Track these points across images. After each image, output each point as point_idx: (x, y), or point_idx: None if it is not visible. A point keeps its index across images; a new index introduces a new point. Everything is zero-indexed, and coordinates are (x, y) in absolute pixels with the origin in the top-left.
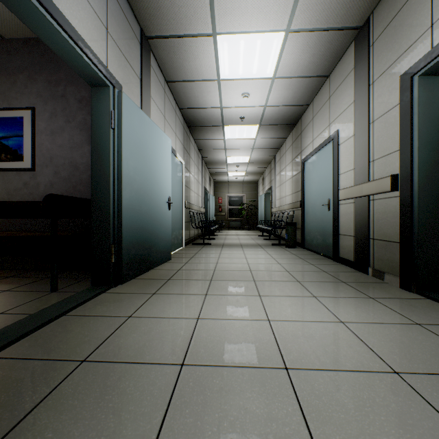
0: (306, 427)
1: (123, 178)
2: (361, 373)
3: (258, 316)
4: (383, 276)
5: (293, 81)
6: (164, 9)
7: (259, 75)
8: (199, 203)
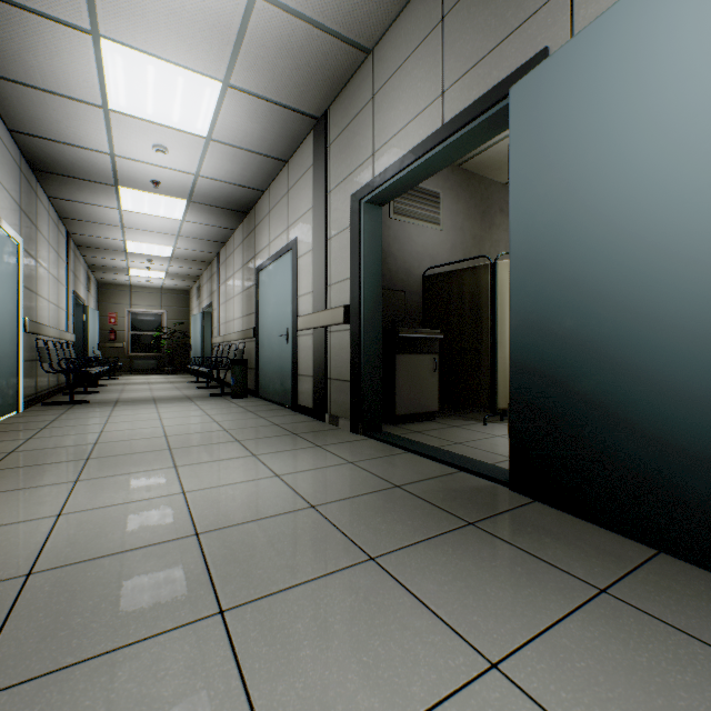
0: (208, 574)
1: None
2: (281, 515)
3: (170, 491)
4: (338, 422)
5: (240, 153)
6: None
7: (185, 127)
8: (63, 323)
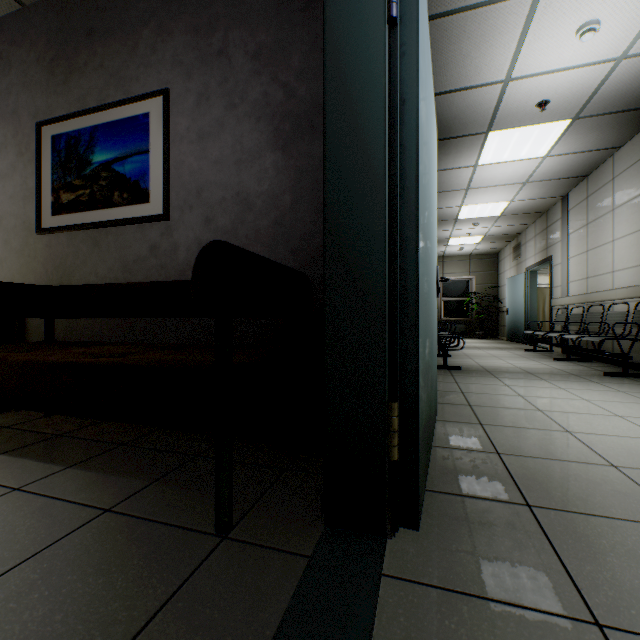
0: None
1: (418, 184)
2: None
3: None
4: None
5: None
6: None
7: None
8: None
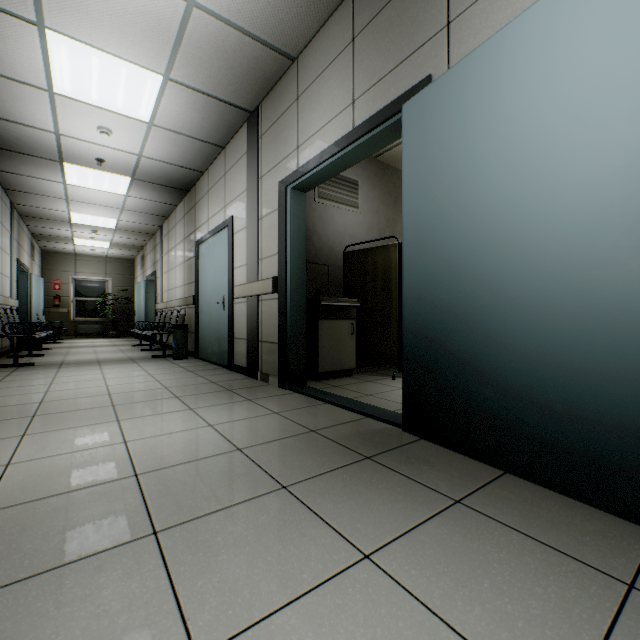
0: (144, 505)
1: None
2: (211, 457)
3: (112, 441)
4: (268, 379)
5: (181, 138)
6: None
7: (128, 113)
8: (6, 289)
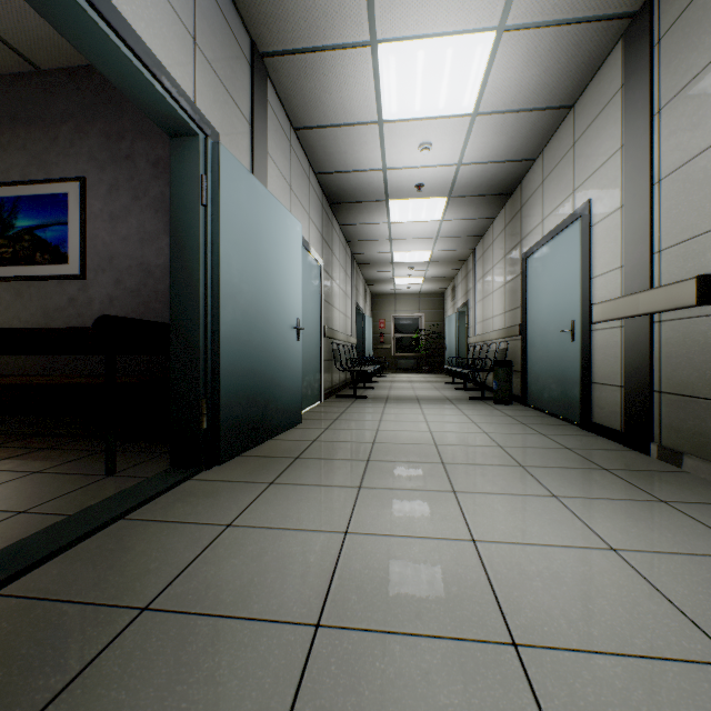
0: None
1: (222, 287)
2: (668, 664)
3: (454, 532)
4: (679, 460)
5: (509, 118)
6: (290, 4)
7: (449, 111)
8: (348, 329)
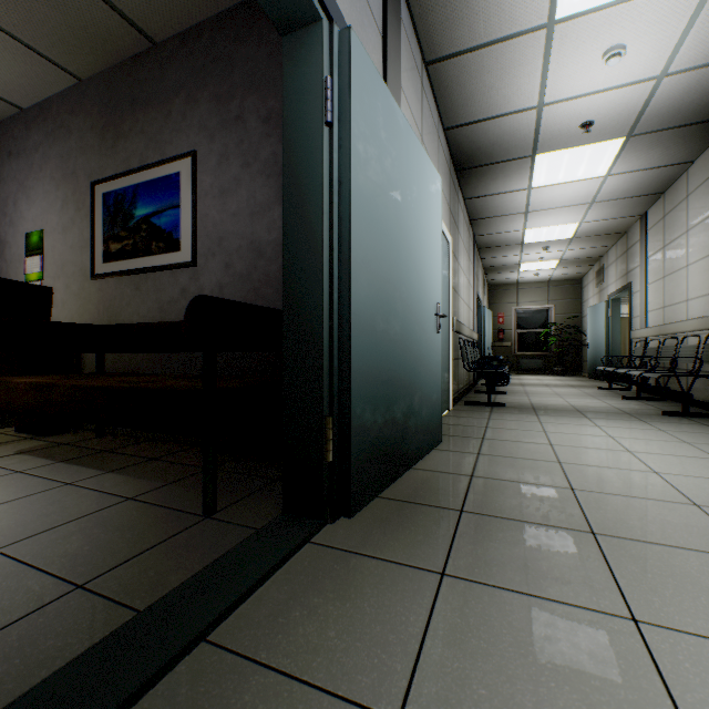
0: None
1: (352, 247)
2: None
3: None
4: None
5: None
6: None
7: None
8: (470, 323)
